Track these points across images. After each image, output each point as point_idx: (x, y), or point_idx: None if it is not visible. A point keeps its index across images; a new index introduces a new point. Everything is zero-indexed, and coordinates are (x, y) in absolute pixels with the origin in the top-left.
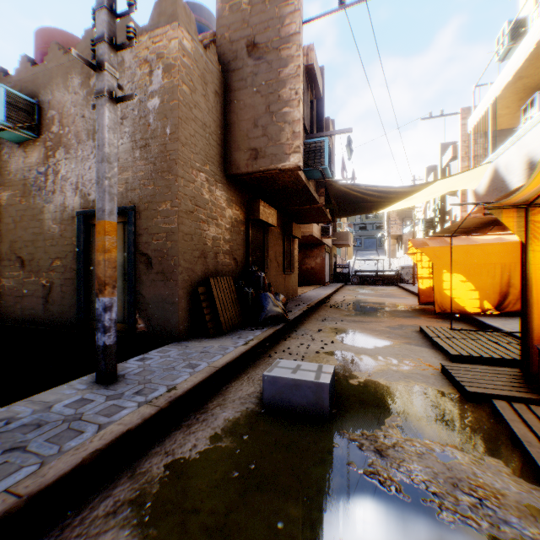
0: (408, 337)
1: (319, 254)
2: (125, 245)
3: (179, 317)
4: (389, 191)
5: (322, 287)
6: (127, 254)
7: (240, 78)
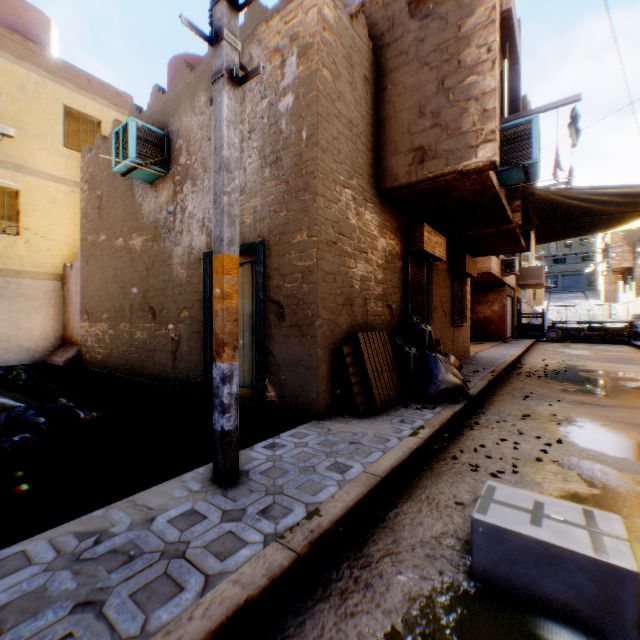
0: None
1: (496, 298)
2: (253, 291)
3: (318, 387)
4: None
5: (502, 344)
6: (255, 302)
7: (399, 53)
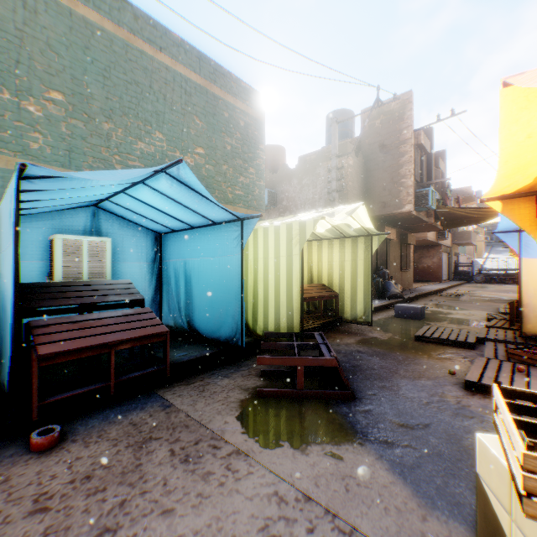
0: (486, 309)
1: (435, 254)
2: None
3: None
4: (486, 210)
5: (438, 283)
6: None
7: (375, 164)
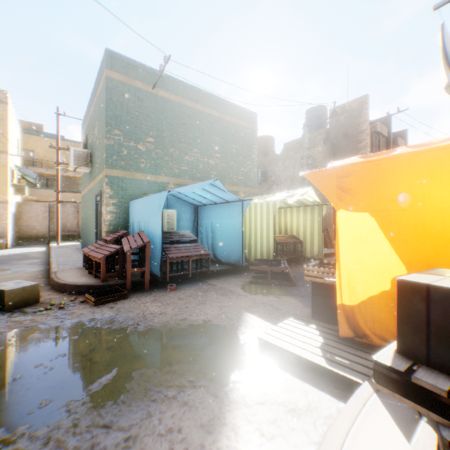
0: None
1: None
2: None
3: None
4: None
5: None
6: None
7: (340, 148)
